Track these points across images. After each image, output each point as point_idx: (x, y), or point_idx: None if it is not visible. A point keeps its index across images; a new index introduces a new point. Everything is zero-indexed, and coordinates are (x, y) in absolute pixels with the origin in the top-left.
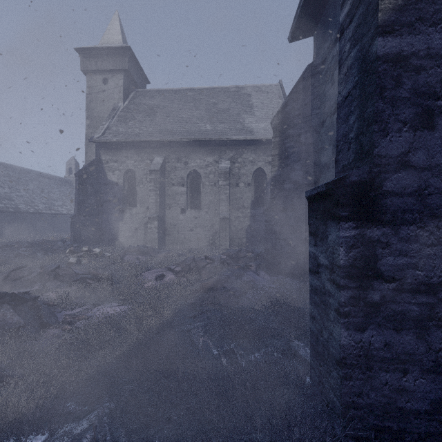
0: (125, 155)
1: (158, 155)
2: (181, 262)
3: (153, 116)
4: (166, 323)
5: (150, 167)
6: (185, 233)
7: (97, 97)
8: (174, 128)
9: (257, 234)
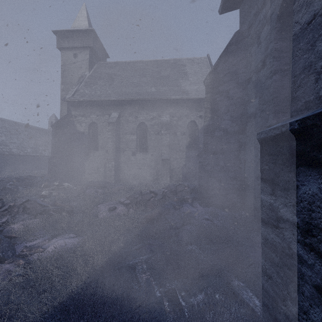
0: (89, 111)
1: (115, 111)
2: (131, 195)
3: (111, 81)
4: (112, 258)
5: (108, 120)
6: (135, 170)
7: (69, 68)
8: (127, 91)
9: (190, 171)
